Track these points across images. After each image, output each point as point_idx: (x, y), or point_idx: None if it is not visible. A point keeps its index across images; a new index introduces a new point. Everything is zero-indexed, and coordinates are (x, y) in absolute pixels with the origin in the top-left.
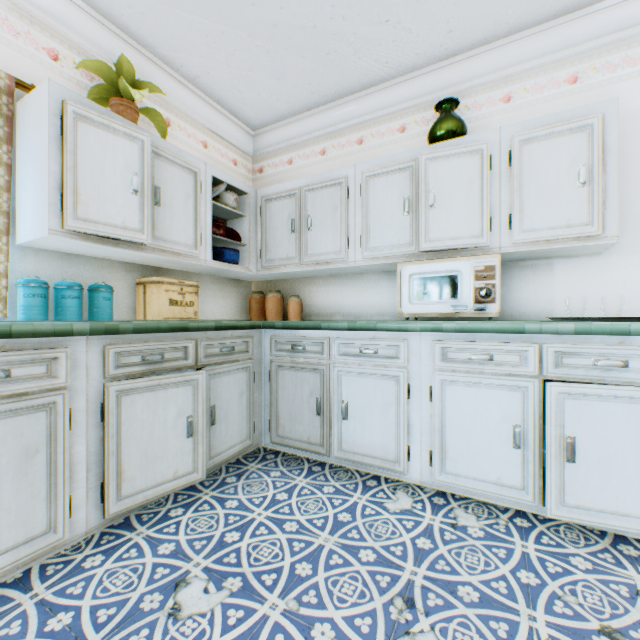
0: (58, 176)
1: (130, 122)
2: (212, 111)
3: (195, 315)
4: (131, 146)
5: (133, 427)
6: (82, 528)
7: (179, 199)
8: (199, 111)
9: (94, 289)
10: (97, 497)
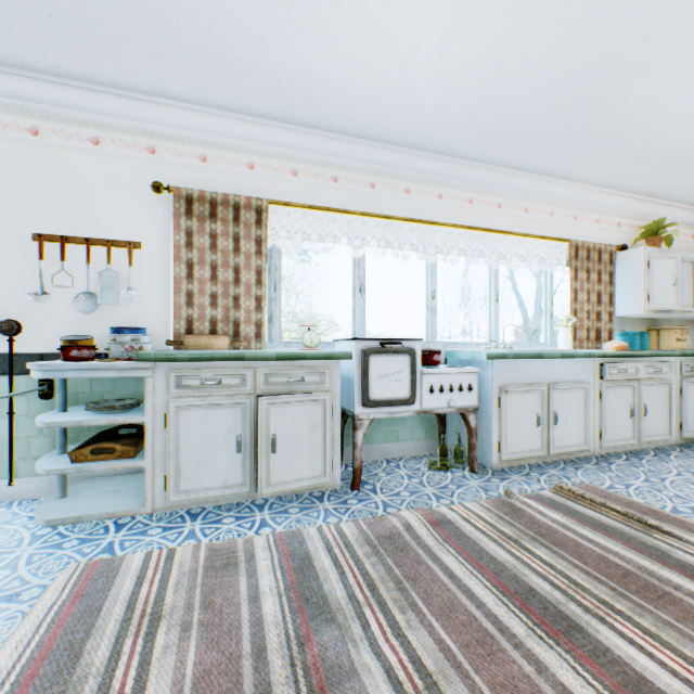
0: (645, 287)
1: (665, 249)
2: (682, 211)
3: (685, 347)
4: (670, 263)
5: (689, 400)
6: (673, 438)
7: (684, 281)
8: (674, 215)
9: (641, 335)
10: (676, 428)
